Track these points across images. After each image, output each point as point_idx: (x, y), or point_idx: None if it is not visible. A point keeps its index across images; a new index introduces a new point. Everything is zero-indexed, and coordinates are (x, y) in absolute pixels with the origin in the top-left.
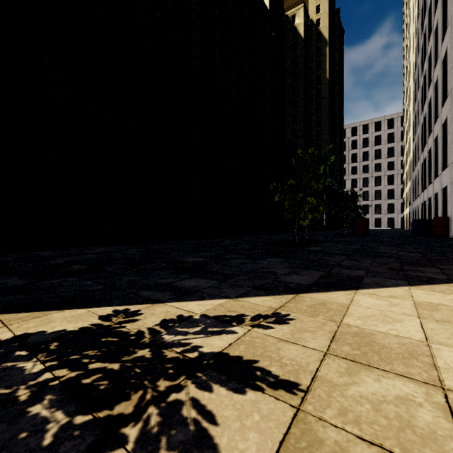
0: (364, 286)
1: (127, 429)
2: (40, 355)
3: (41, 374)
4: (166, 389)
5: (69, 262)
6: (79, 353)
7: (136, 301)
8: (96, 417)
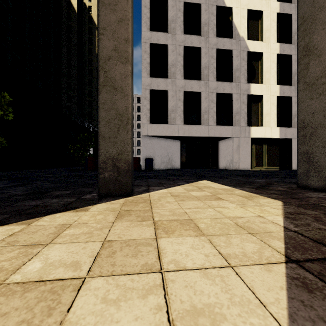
0: None
1: None
2: None
3: None
4: None
5: None
6: None
7: None
8: None
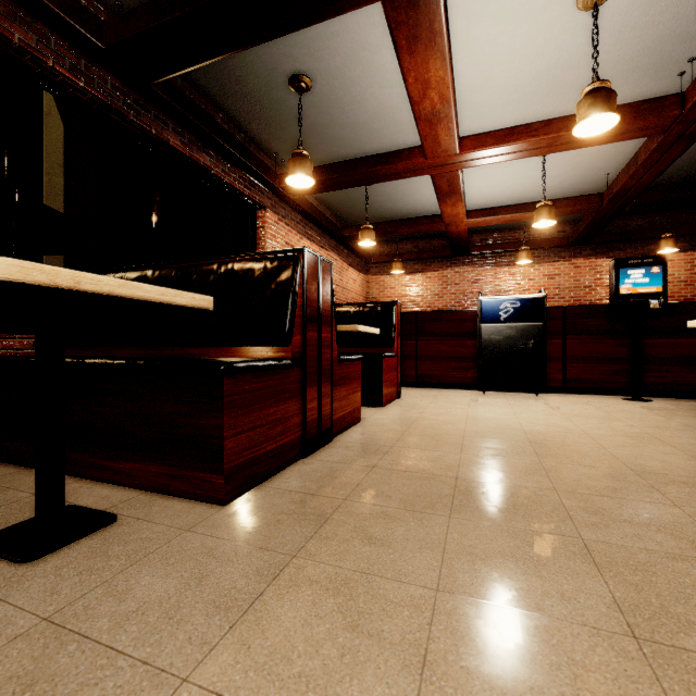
0: None
1: None
2: None
3: None
4: None
5: None
6: None
7: None
8: None
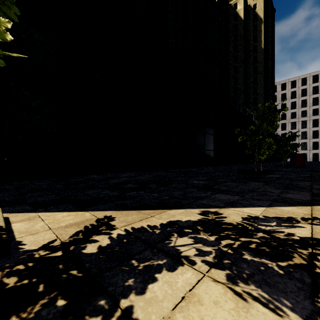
0: None
1: (318, 270)
2: (201, 232)
3: (219, 241)
4: (309, 254)
5: (121, 182)
6: (222, 232)
7: (206, 206)
8: (290, 264)
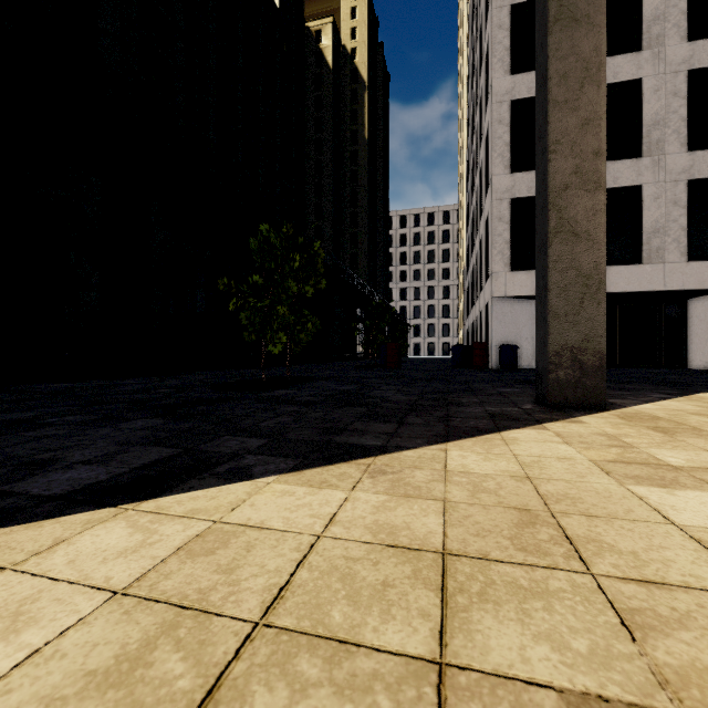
0: (189, 485)
1: None
2: None
3: None
4: None
5: None
6: None
7: None
8: None
